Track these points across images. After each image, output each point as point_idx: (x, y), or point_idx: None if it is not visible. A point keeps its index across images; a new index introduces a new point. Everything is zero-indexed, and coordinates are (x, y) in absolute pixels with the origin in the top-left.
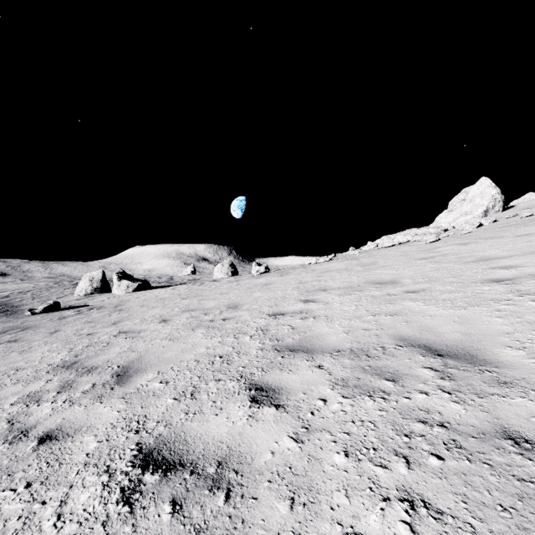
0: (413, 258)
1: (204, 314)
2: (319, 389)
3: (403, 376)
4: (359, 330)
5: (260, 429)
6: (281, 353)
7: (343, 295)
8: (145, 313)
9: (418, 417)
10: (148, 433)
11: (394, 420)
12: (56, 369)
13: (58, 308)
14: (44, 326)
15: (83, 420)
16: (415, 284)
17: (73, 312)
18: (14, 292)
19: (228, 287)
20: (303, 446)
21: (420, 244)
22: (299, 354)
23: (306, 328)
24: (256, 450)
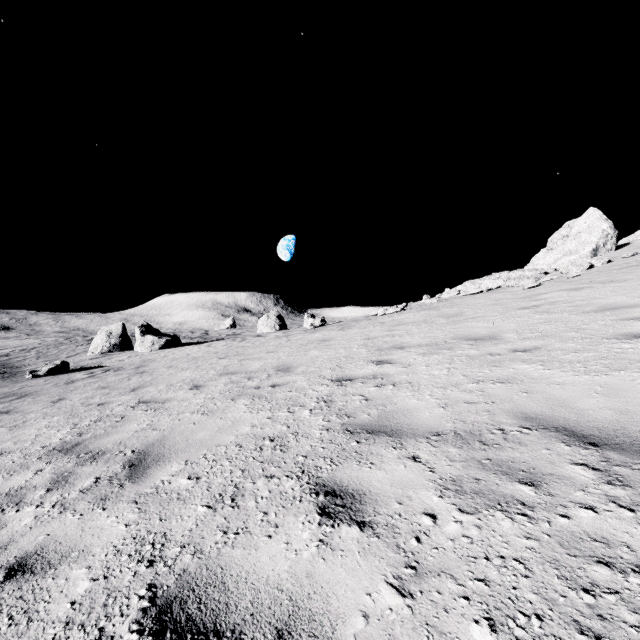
0: (511, 307)
1: (247, 379)
2: (421, 495)
3: (545, 477)
4: (461, 403)
5: (339, 566)
6: (355, 435)
7: (428, 354)
8: (173, 377)
9: (594, 554)
10: (167, 566)
11: (555, 559)
12: (51, 454)
13: (67, 370)
14: (47, 393)
15: (74, 539)
16: (524, 340)
17: (85, 374)
18: (16, 349)
19: (276, 343)
20: (414, 605)
21: (516, 290)
22: (381, 438)
23: (385, 399)
24: (337, 608)
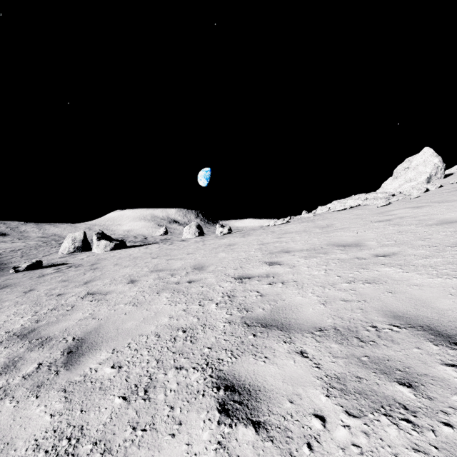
0: (369, 221)
1: (170, 275)
2: (310, 394)
3: (421, 378)
4: (338, 301)
5: None
6: (252, 328)
7: (309, 258)
8: (117, 273)
9: None
10: None
11: None
12: (10, 339)
13: (41, 266)
14: (22, 284)
15: (4, 429)
16: (383, 247)
17: (53, 270)
18: (6, 250)
19: (195, 247)
20: None
21: (372, 208)
22: (274, 332)
23: (276, 295)
24: None
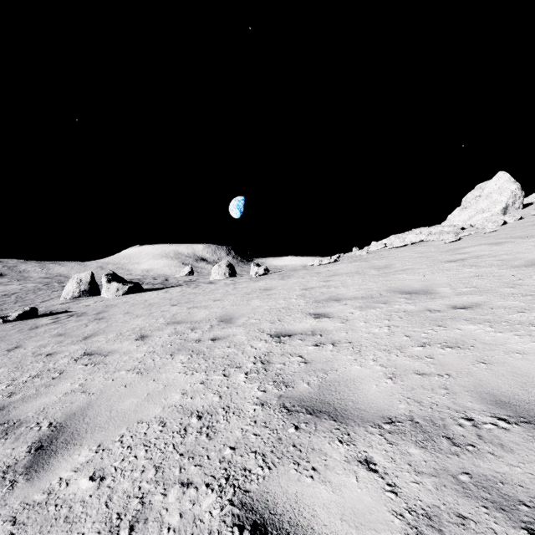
0: (437, 260)
1: (190, 330)
2: None
3: None
4: (411, 374)
5: None
6: (293, 416)
7: (365, 308)
8: (125, 325)
9: None
10: None
11: None
12: None
13: (36, 315)
14: (8, 339)
15: None
16: (460, 296)
17: (50, 319)
18: None
19: (224, 291)
20: None
21: (438, 244)
22: (324, 423)
23: (325, 362)
24: None
